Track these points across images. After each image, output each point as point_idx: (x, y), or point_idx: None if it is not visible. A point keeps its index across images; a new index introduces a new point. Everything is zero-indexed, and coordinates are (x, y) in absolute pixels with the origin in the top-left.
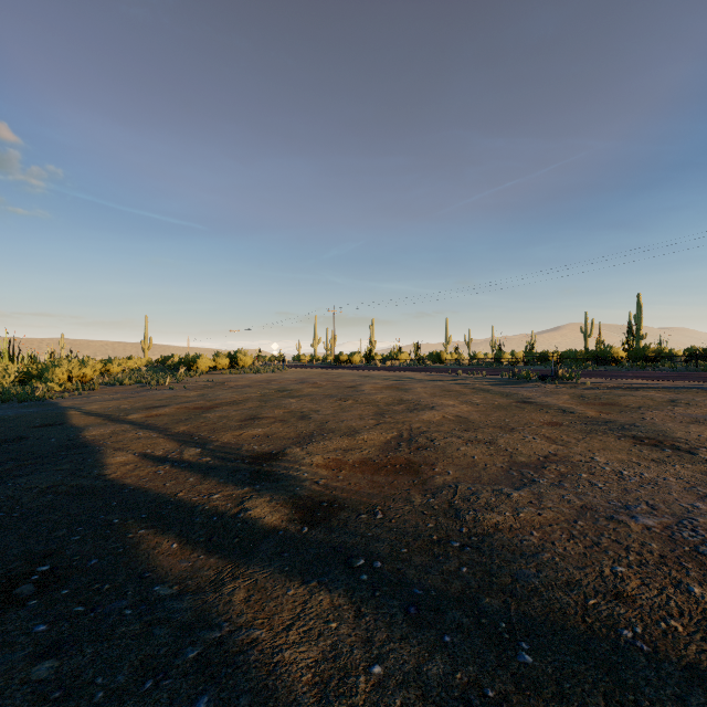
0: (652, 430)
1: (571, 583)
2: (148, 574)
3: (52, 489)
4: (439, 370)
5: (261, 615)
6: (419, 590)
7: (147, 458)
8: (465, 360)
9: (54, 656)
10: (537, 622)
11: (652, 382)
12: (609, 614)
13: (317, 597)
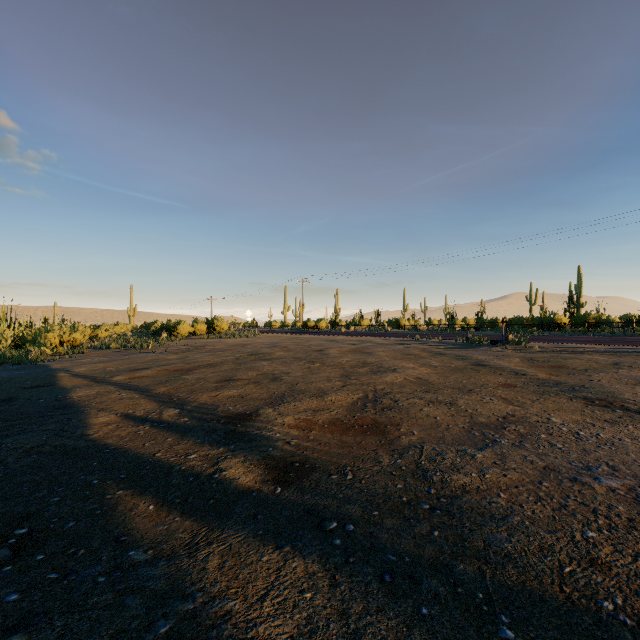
0: (601, 391)
1: (544, 549)
2: (124, 538)
3: (36, 449)
4: (398, 335)
5: (235, 584)
6: (392, 556)
7: (128, 419)
8: (422, 326)
9: (23, 630)
10: (514, 592)
11: (594, 346)
12: (586, 583)
13: (291, 563)
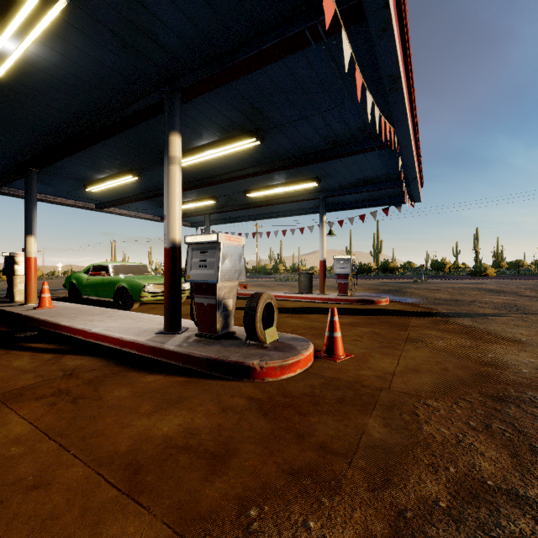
0: None
1: None
2: None
3: None
4: None
5: None
6: None
7: None
8: None
9: None
10: None
11: None
12: None
13: None
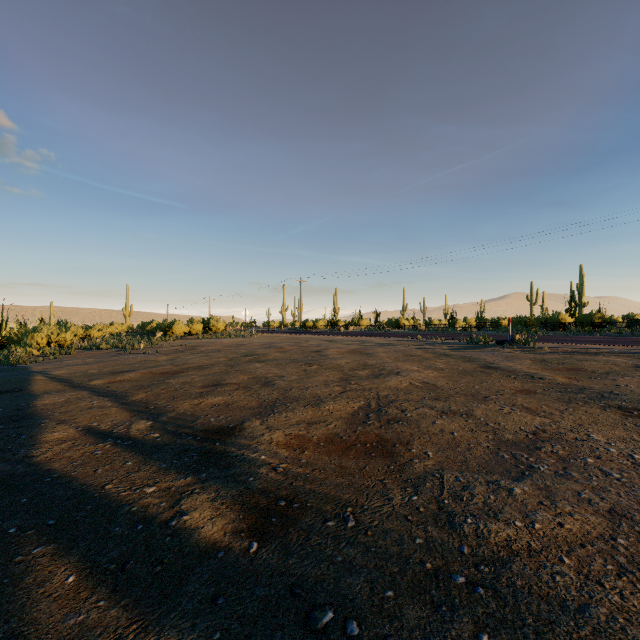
0: (635, 399)
1: None
2: None
3: None
4: (398, 335)
5: None
6: None
7: (89, 434)
8: (422, 326)
9: None
10: None
11: (607, 347)
12: None
13: None
